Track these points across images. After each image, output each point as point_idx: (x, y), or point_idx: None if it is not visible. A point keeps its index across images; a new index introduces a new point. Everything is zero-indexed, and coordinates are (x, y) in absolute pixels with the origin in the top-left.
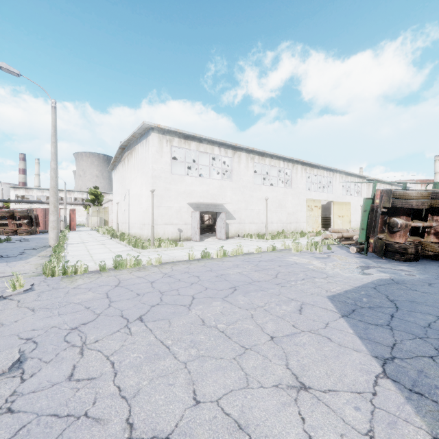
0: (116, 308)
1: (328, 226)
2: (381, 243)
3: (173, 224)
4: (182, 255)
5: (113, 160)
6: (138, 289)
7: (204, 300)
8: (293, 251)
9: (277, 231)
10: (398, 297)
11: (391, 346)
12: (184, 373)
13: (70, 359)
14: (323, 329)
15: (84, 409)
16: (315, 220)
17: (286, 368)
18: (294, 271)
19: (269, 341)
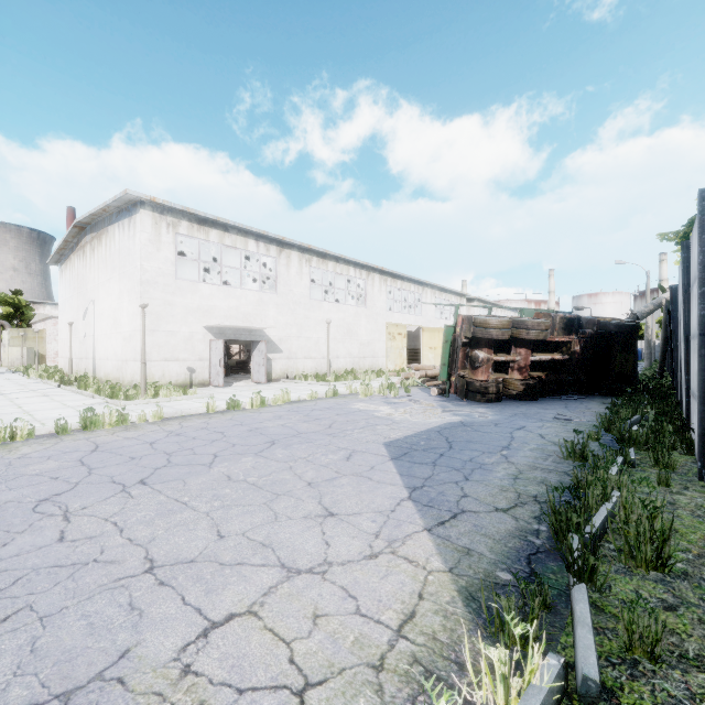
0: (103, 475)
1: (417, 361)
2: (462, 381)
3: (180, 360)
4: (195, 407)
5: (60, 246)
6: (130, 452)
7: (230, 457)
8: (360, 396)
9: (344, 369)
10: (458, 438)
11: (426, 478)
12: (207, 520)
13: (53, 526)
14: (367, 472)
15: (92, 558)
16: (398, 353)
17: (318, 504)
18: (354, 420)
19: (306, 486)
